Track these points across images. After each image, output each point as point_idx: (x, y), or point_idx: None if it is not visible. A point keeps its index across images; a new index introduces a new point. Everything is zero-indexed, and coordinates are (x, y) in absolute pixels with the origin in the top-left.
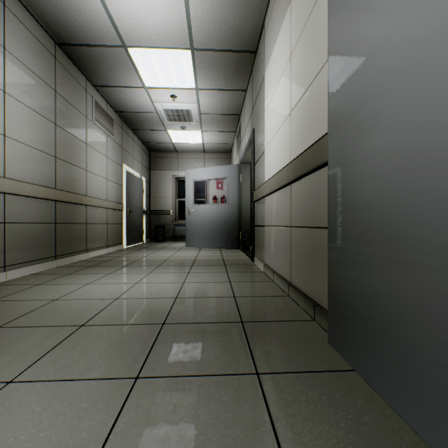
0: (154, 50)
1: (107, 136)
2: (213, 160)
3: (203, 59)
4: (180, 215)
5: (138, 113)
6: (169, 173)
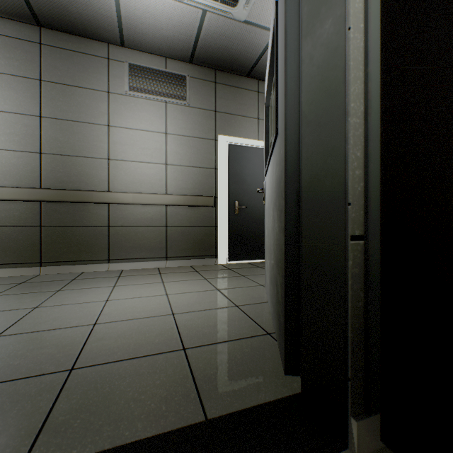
0: None
1: (166, 104)
2: None
3: None
4: None
5: (199, 38)
6: None
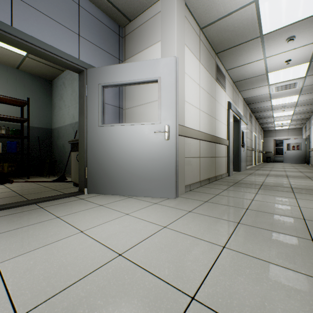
0: (280, 121)
1: (260, 135)
2: (292, 132)
3: (293, 120)
4: (276, 153)
5: (268, 126)
6: (271, 138)
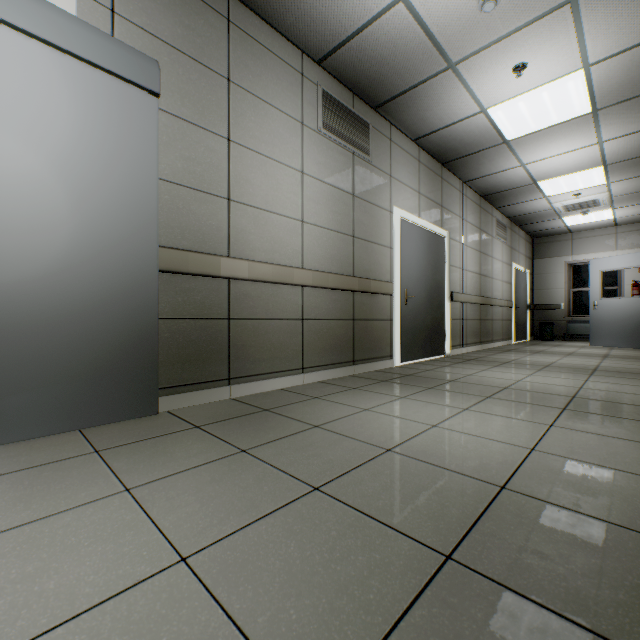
0: (562, 177)
1: (501, 243)
2: (631, 234)
3: (616, 166)
4: (574, 310)
5: (531, 213)
6: (558, 260)
